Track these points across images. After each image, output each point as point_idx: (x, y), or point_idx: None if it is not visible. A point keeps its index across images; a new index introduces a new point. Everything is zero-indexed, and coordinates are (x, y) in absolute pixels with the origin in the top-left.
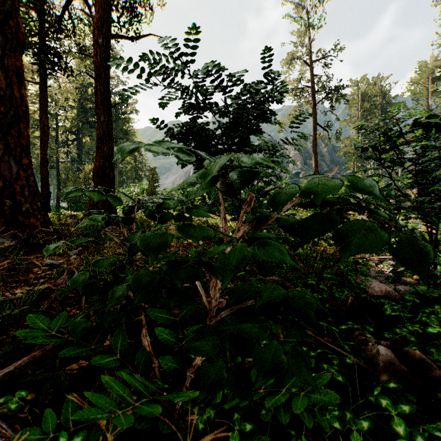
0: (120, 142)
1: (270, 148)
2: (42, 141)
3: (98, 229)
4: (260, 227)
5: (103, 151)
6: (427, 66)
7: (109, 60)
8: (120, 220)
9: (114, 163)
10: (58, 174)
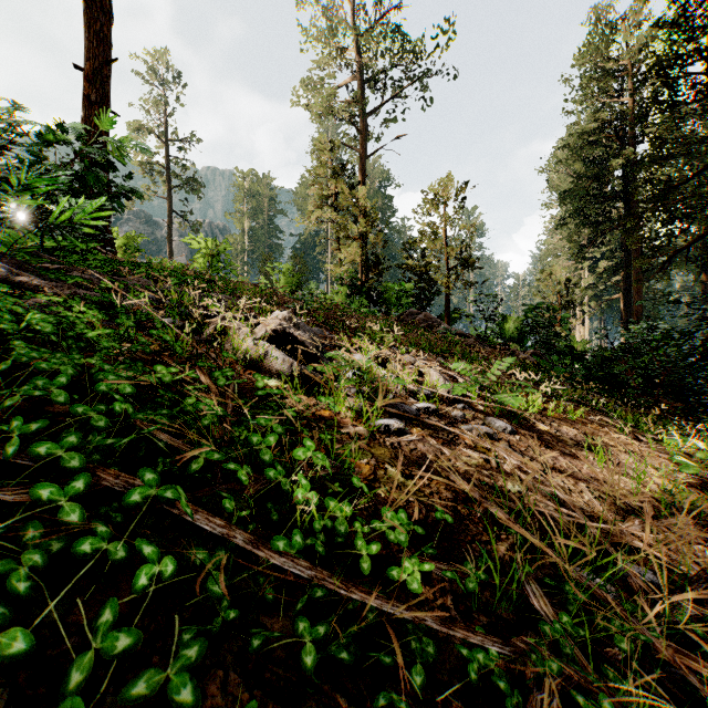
0: None
1: None
2: None
3: None
4: None
5: None
6: None
7: None
8: None
9: None
10: None
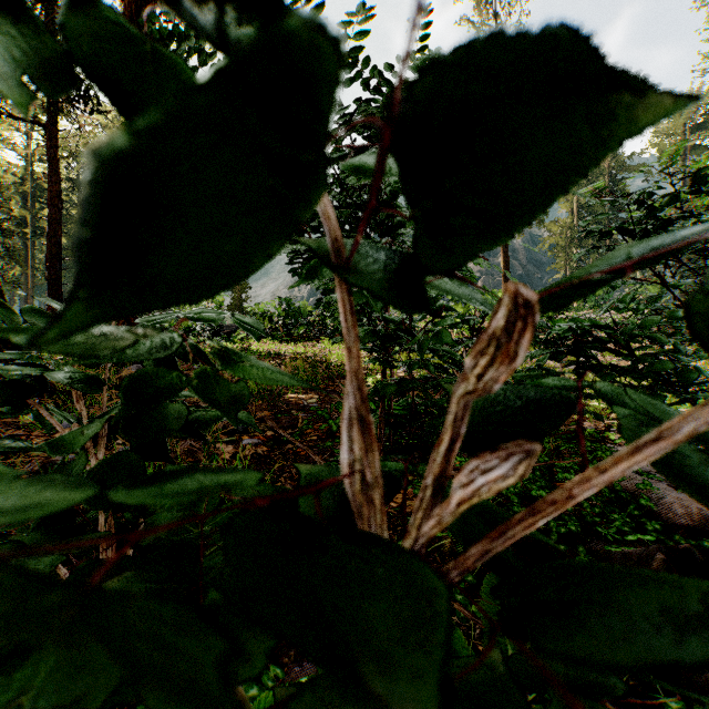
0: None
1: None
2: (49, 222)
3: (4, 405)
4: (575, 483)
5: None
6: None
7: None
8: (64, 378)
9: None
10: None
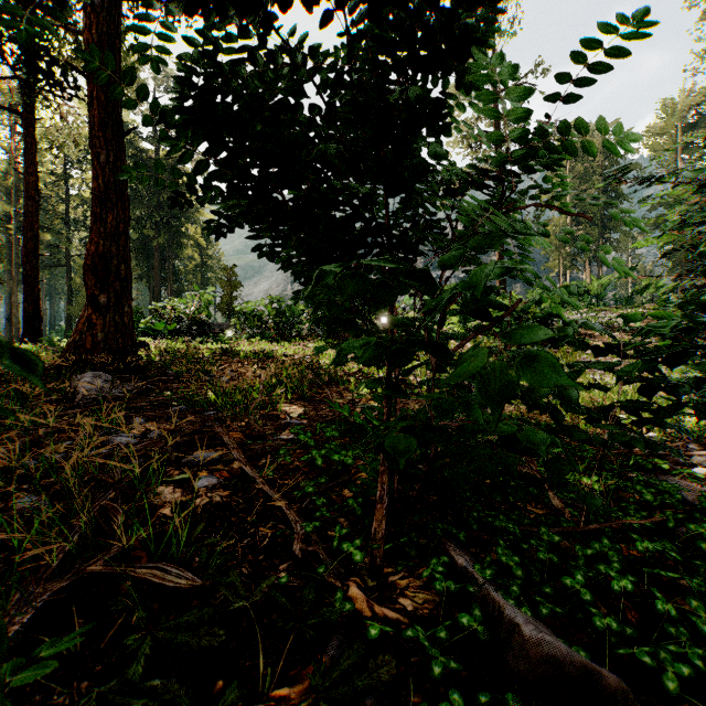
0: (175, 223)
1: (517, 134)
2: (26, 216)
3: None
4: None
5: (105, 222)
6: (675, 106)
7: (118, 41)
8: None
9: (166, 259)
10: (69, 276)
